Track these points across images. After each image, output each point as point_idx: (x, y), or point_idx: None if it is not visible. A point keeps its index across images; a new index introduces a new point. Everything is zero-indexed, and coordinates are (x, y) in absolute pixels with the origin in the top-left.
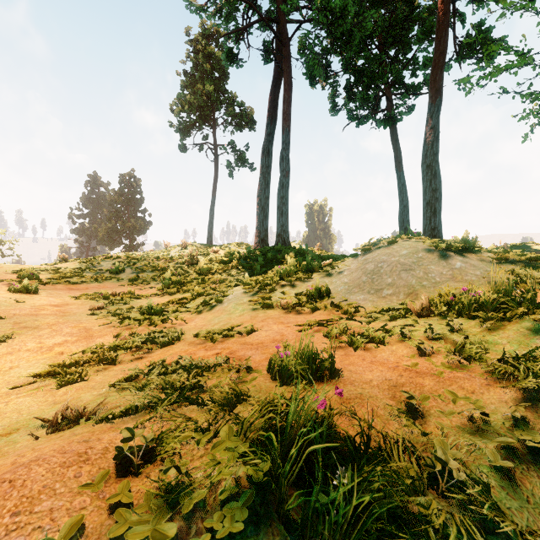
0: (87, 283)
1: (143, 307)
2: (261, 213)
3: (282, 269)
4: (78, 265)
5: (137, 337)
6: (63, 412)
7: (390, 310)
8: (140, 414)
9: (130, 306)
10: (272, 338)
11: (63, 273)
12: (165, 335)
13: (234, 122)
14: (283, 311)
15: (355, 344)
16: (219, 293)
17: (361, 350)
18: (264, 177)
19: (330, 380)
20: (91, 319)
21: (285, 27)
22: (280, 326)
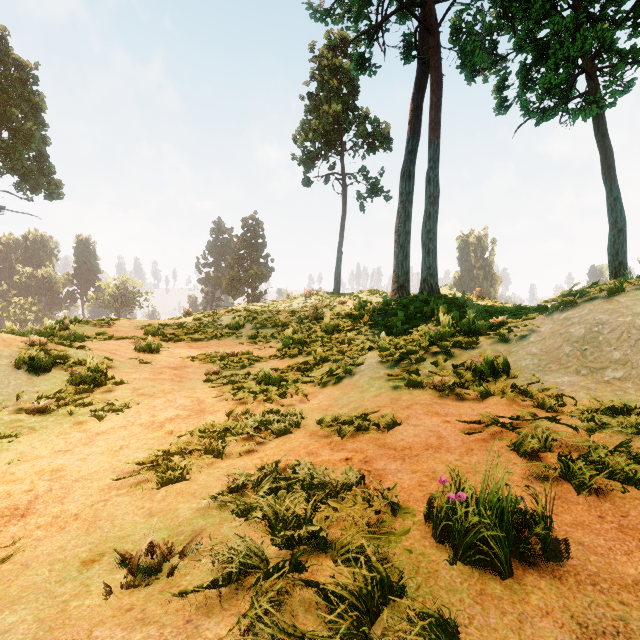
0: (207, 340)
1: (260, 375)
2: (399, 253)
3: (432, 331)
4: (200, 320)
5: (249, 418)
6: (148, 546)
7: (628, 411)
8: (233, 589)
9: (246, 372)
10: (424, 441)
11: (186, 329)
12: (282, 419)
13: (366, 144)
14: (436, 394)
15: (577, 480)
16: (348, 360)
17: (590, 493)
18: (404, 207)
19: (544, 561)
20: (205, 387)
21: (433, 9)
22: (434, 419)
